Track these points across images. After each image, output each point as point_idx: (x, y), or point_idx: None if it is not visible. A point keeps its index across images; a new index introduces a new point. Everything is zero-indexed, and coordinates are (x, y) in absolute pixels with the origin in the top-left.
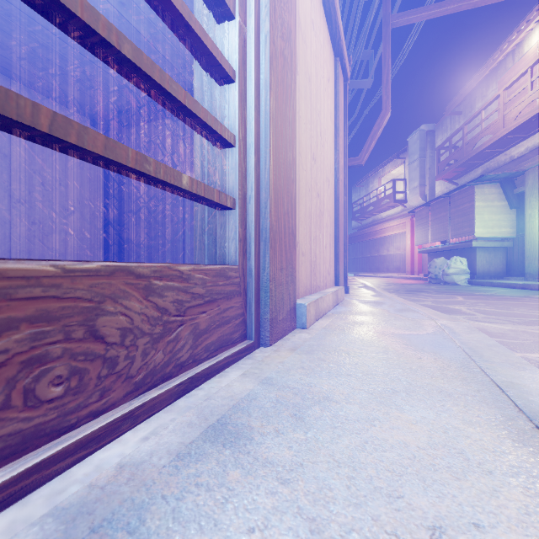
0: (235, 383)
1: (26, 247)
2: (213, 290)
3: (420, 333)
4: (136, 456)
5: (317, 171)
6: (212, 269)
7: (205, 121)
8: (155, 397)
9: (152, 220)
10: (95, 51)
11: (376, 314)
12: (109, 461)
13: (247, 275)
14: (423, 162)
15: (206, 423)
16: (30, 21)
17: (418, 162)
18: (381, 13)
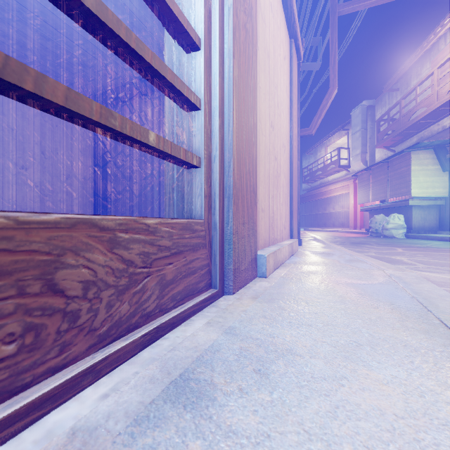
0: (199, 332)
1: (29, 205)
2: (179, 242)
3: (372, 282)
4: (92, 418)
5: (275, 137)
6: (179, 222)
7: (171, 83)
8: (119, 350)
9: (134, 183)
10: (59, 4)
11: (328, 264)
12: (62, 424)
13: (212, 229)
14: (364, 132)
15: (169, 378)
16: (30, 14)
17: (360, 133)
18: (328, 4)
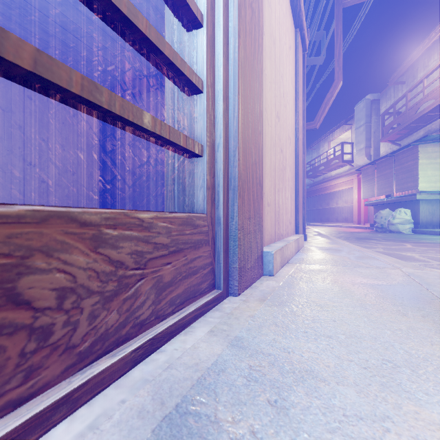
0: (201, 344)
1: (37, 201)
2: (179, 239)
3: (391, 282)
4: None
5: (281, 128)
6: (178, 217)
7: (170, 59)
8: (103, 370)
9: (138, 178)
10: None
11: (338, 261)
12: None
13: (215, 224)
14: (368, 127)
15: (162, 410)
16: (36, 12)
17: (364, 127)
18: None
